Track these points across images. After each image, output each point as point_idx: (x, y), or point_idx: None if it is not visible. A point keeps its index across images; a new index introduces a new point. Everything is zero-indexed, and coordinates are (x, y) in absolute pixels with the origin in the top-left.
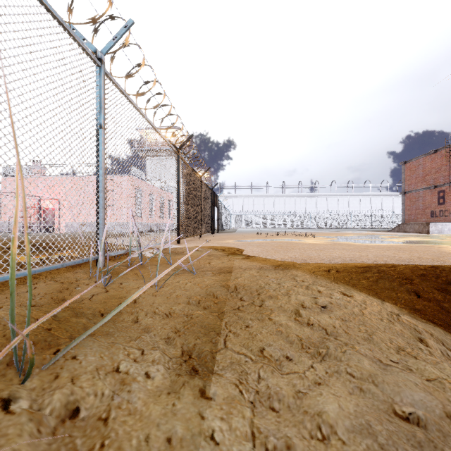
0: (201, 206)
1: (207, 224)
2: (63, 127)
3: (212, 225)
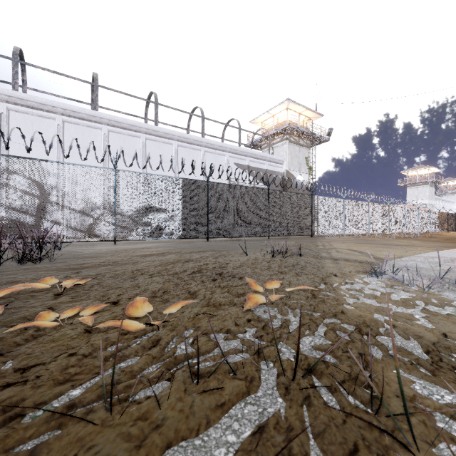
0: (448, 222)
1: (451, 228)
2: (427, 219)
3: (455, 228)
